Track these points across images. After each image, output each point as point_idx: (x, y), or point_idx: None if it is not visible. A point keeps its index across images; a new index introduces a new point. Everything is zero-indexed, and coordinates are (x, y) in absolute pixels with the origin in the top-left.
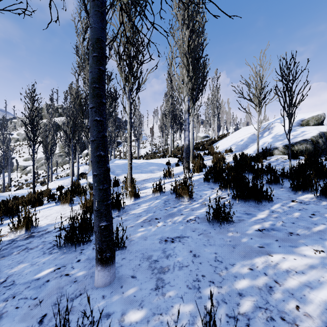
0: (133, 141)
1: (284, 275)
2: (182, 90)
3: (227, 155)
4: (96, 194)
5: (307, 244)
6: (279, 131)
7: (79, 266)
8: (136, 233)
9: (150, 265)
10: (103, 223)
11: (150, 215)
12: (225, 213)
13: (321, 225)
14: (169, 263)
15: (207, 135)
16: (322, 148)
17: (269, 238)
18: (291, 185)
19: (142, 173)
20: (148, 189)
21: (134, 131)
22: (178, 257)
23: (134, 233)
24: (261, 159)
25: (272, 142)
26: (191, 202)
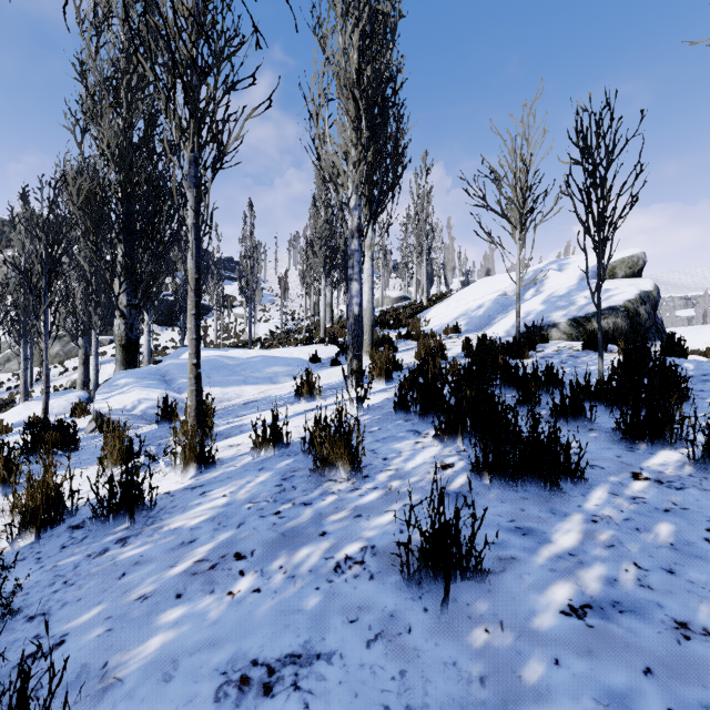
0: (240, 306)
1: None
2: (344, 180)
3: (449, 339)
4: None
5: None
6: (557, 288)
7: None
8: (145, 635)
9: None
10: None
11: (224, 541)
12: (457, 545)
13: None
14: None
15: (405, 294)
16: (645, 327)
17: (618, 657)
18: (621, 427)
19: (247, 385)
20: (247, 435)
21: (240, 281)
22: None
23: (136, 638)
24: (526, 349)
25: (544, 311)
26: (358, 481)
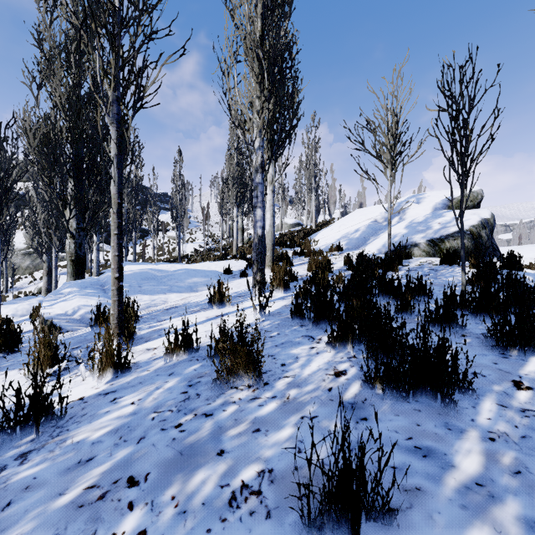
0: (172, 230)
1: None
2: (250, 125)
3: (334, 255)
4: None
5: None
6: (416, 217)
7: None
8: None
9: None
10: None
11: (121, 460)
12: (362, 482)
13: None
14: None
15: (298, 221)
16: (486, 246)
17: None
18: (494, 335)
19: (172, 293)
20: (164, 339)
21: (171, 210)
22: None
23: None
24: (396, 264)
25: (407, 234)
26: (258, 389)
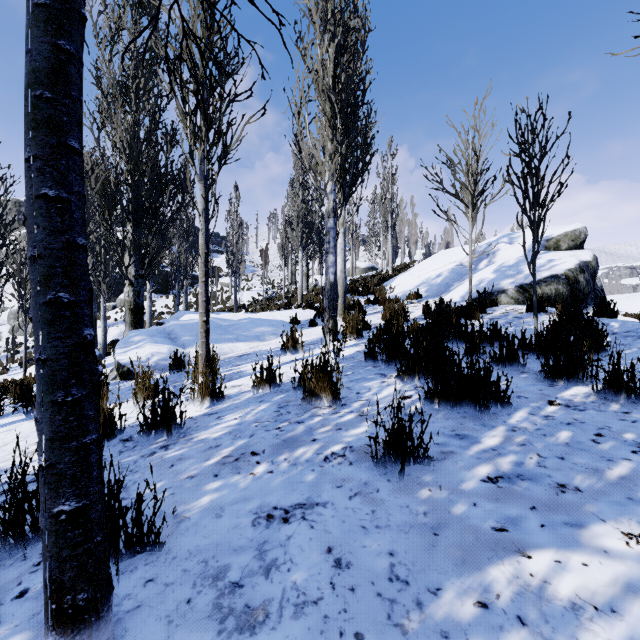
0: (226, 276)
1: (569, 620)
2: (322, 169)
3: (412, 303)
4: (43, 420)
5: (604, 517)
6: (507, 259)
7: (16, 616)
8: (198, 496)
9: (219, 603)
10: (67, 503)
11: (242, 445)
12: (411, 440)
13: (621, 461)
14: (271, 592)
15: (372, 265)
16: (584, 293)
17: (515, 502)
18: (544, 368)
19: (239, 342)
20: (246, 378)
21: (227, 254)
22: (296, 572)
23: (192, 497)
24: (477, 312)
25: (494, 279)
26: (338, 408)
